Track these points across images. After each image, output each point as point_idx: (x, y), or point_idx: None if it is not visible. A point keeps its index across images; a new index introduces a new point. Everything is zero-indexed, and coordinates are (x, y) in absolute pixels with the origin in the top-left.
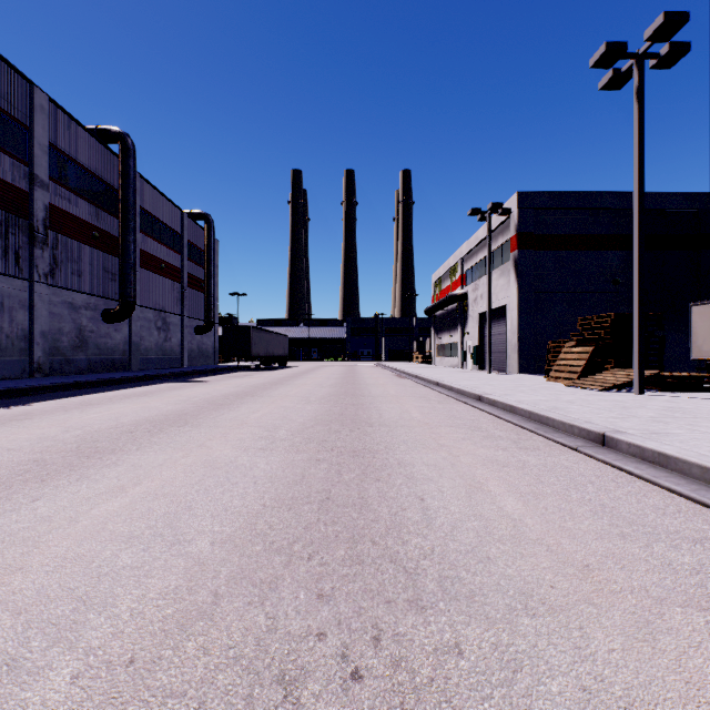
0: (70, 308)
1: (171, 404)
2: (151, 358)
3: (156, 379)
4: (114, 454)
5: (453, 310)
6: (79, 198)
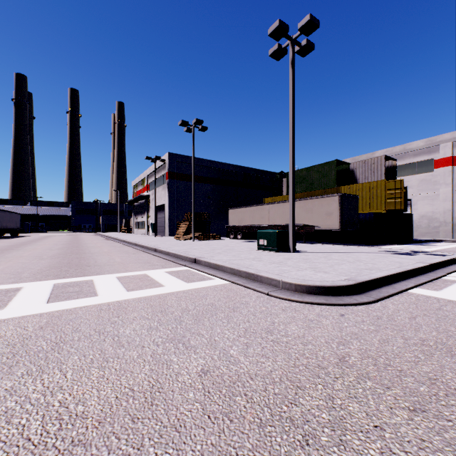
0: None
1: None
2: None
3: None
4: None
5: (143, 203)
6: None
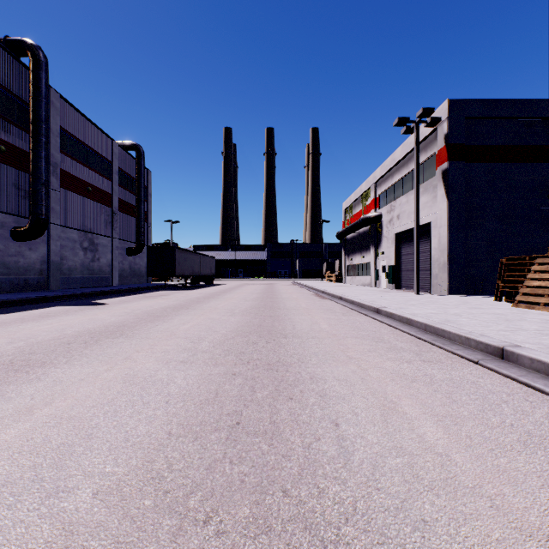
0: None
1: None
2: (75, 278)
3: (56, 301)
4: None
5: (365, 232)
6: None
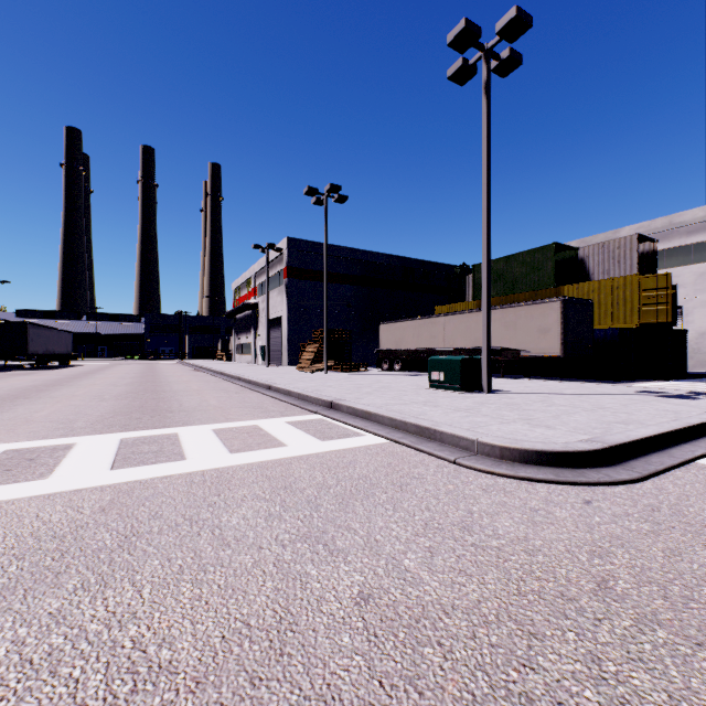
0: None
1: None
2: None
3: None
4: (3, 407)
5: (249, 315)
6: None
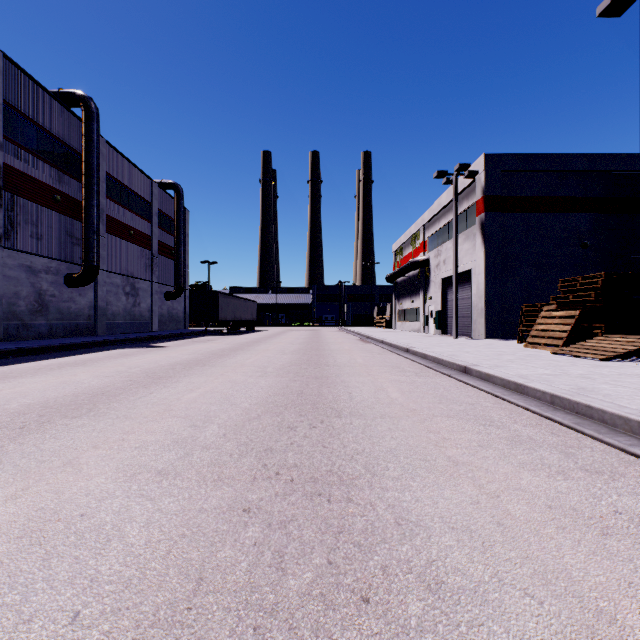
0: (28, 272)
1: (100, 377)
2: (119, 323)
3: (116, 345)
4: None
5: (414, 276)
6: (38, 159)
